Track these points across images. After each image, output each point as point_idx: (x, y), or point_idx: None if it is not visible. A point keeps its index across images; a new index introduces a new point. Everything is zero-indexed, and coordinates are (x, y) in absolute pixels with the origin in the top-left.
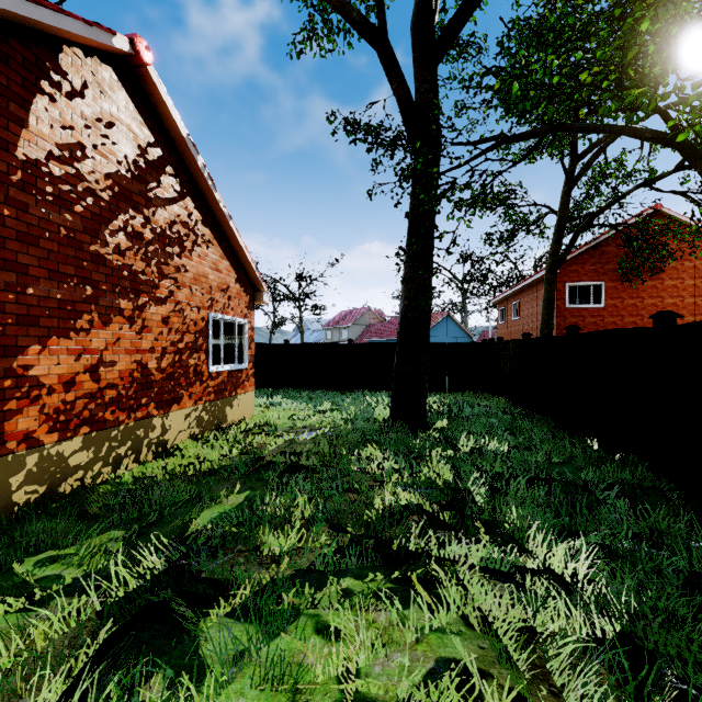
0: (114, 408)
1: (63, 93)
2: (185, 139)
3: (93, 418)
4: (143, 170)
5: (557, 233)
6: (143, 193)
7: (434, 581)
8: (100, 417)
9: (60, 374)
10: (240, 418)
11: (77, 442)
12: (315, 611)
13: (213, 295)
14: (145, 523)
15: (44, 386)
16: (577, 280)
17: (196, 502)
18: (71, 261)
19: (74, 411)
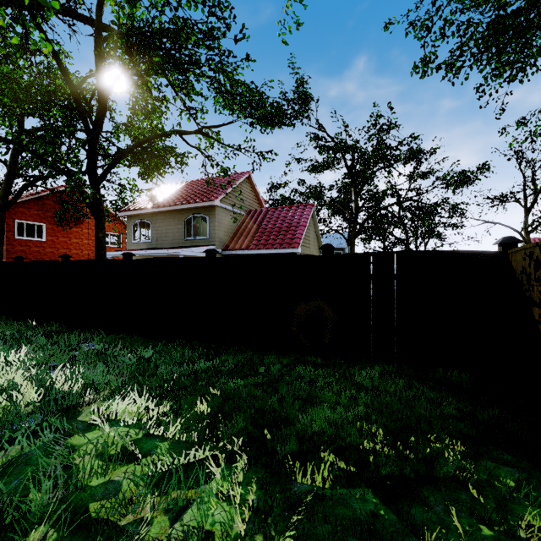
0: None
1: None
2: None
3: None
4: None
5: (8, 182)
6: None
7: None
8: None
9: None
10: None
11: None
12: None
13: None
14: None
15: None
16: (25, 219)
17: None
18: None
19: None
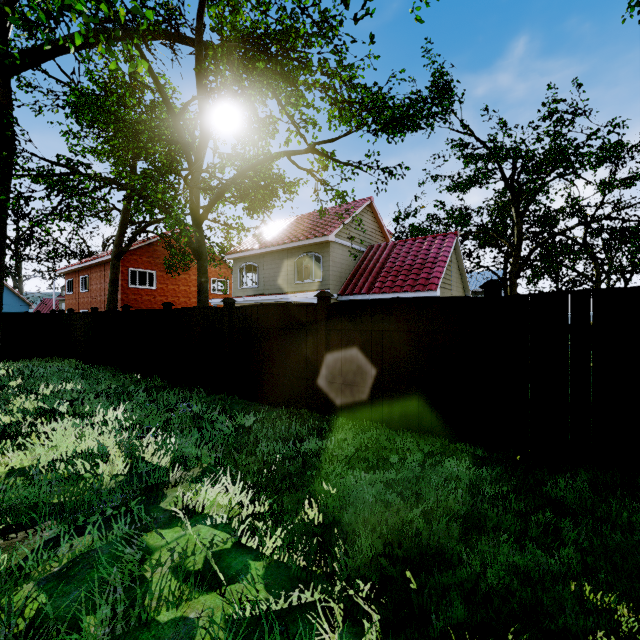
0: None
1: None
2: None
3: None
4: None
5: (121, 229)
6: None
7: (45, 438)
8: None
9: None
10: None
11: None
12: None
13: None
14: None
15: None
16: (137, 267)
17: None
18: None
19: None
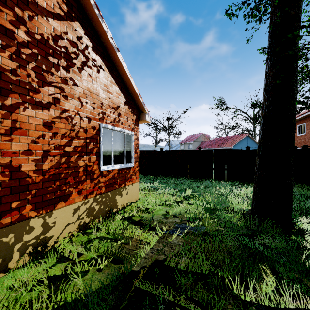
0: None
1: None
2: None
3: None
4: None
5: None
6: None
7: None
8: None
9: None
10: (128, 202)
11: None
12: None
13: (104, 110)
14: None
15: None
16: None
17: None
18: None
19: None
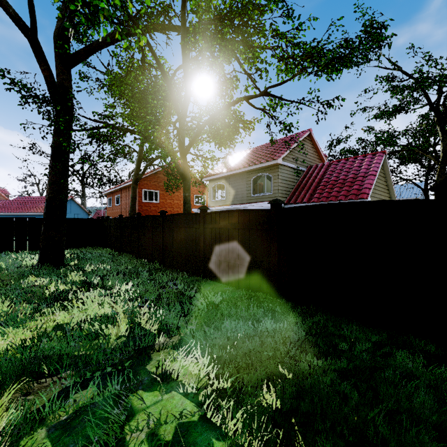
0: None
1: None
2: None
3: None
4: None
5: (138, 164)
6: None
7: (81, 302)
8: None
9: None
10: None
11: None
12: (33, 319)
13: None
14: None
15: None
16: (148, 188)
17: None
18: None
19: None
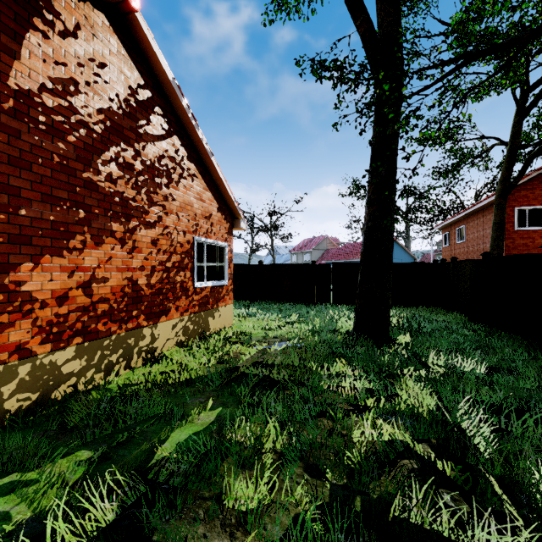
0: (106, 320)
1: (56, 32)
2: (171, 82)
3: (86, 329)
4: (133, 108)
5: (508, 160)
6: (133, 129)
7: None
8: (92, 328)
9: (53, 289)
10: (221, 327)
11: (70, 351)
12: None
13: (197, 221)
14: (114, 443)
15: (37, 301)
16: (526, 204)
17: (169, 419)
18: (64, 186)
19: (66, 323)
